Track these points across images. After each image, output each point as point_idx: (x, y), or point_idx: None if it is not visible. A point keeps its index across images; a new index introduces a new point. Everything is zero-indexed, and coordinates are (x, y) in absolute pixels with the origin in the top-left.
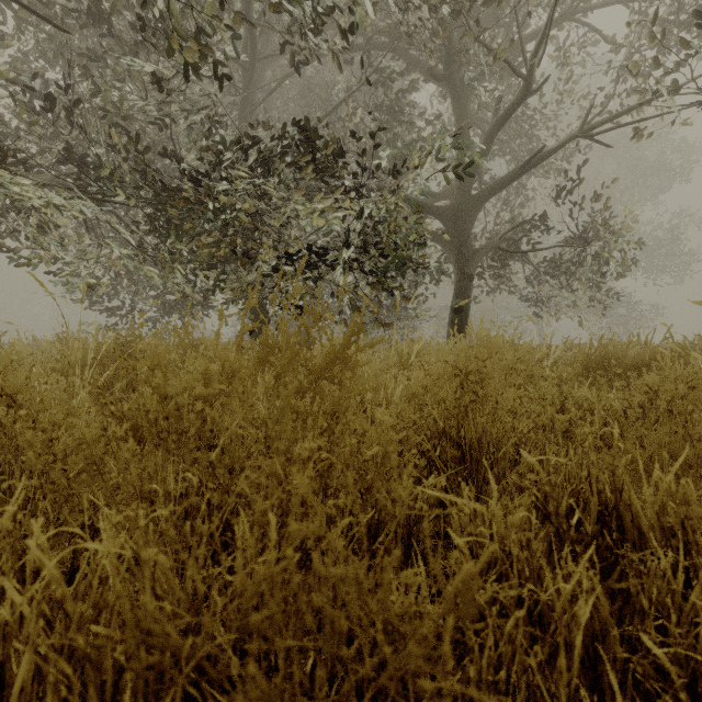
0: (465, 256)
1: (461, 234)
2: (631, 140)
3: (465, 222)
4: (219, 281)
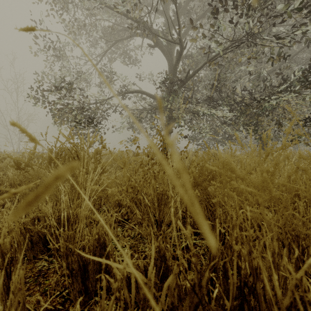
0: None
1: None
2: None
3: None
4: (254, 129)
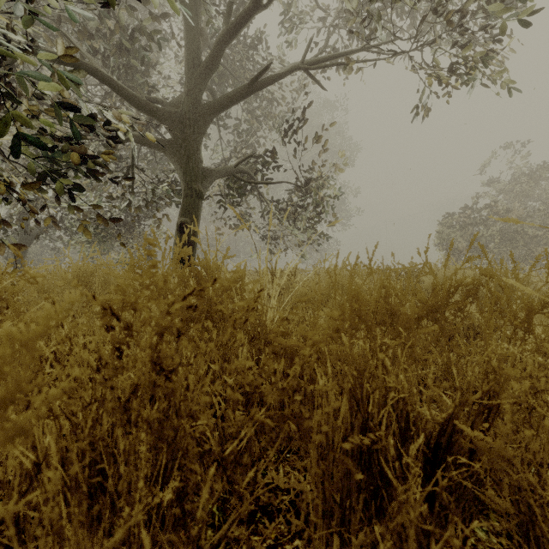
0: (193, 170)
1: (188, 144)
2: (345, 68)
3: (194, 132)
4: None
